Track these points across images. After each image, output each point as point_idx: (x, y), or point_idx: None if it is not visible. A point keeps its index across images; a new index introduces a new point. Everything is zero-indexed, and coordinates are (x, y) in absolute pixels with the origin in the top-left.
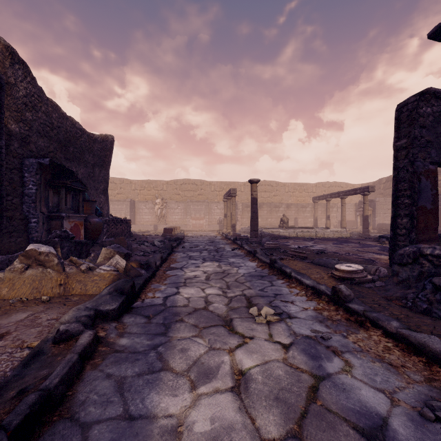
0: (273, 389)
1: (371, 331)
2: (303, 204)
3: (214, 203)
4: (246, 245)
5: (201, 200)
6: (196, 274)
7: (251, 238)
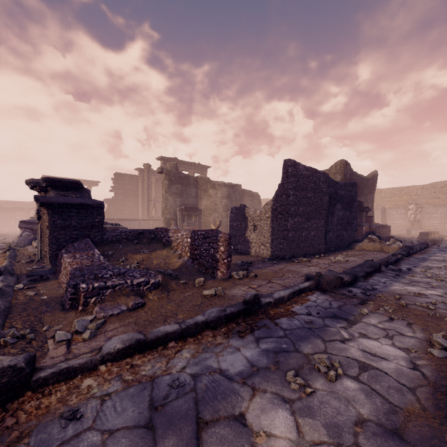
0: None
1: None
2: None
3: None
4: None
5: None
6: (443, 255)
7: None
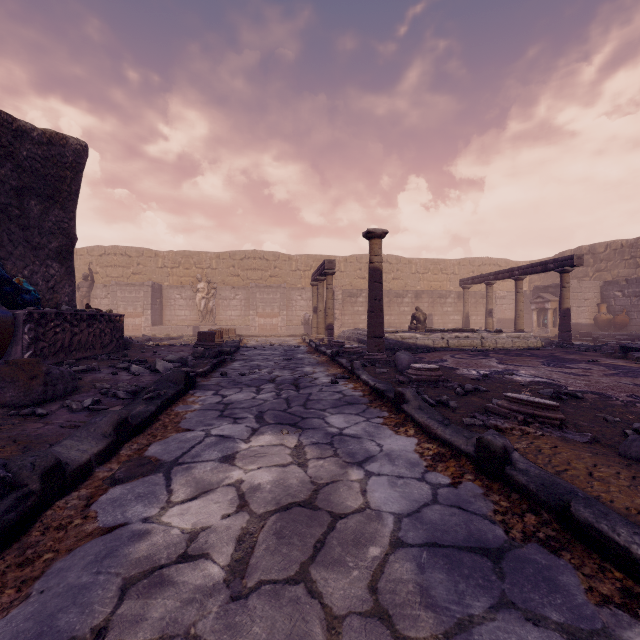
0: None
1: None
2: (441, 292)
3: (296, 290)
4: (363, 371)
5: (274, 284)
6: (201, 523)
7: (370, 352)
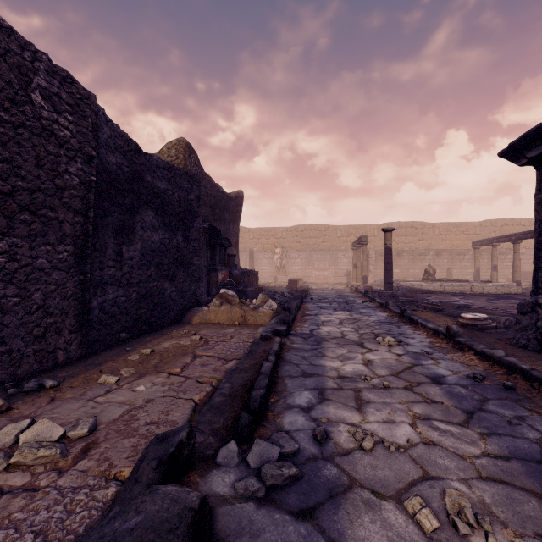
0: (386, 365)
1: (466, 353)
2: (460, 250)
3: (341, 251)
4: (378, 298)
5: (325, 248)
6: (330, 319)
7: (385, 291)
